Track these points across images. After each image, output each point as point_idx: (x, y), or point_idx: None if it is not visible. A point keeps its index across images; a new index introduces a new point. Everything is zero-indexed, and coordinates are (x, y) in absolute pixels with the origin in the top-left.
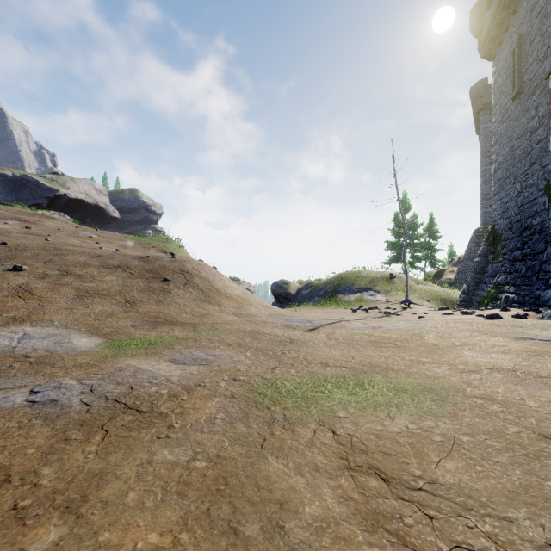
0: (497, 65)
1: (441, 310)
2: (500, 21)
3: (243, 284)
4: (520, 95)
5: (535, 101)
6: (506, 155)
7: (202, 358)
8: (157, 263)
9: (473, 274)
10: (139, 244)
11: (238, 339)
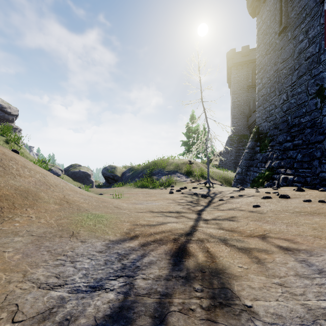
0: (261, 17)
1: (242, 190)
2: None
3: (82, 169)
4: (286, 29)
5: (303, 27)
6: (271, 76)
7: None
8: None
9: (244, 160)
10: None
11: None
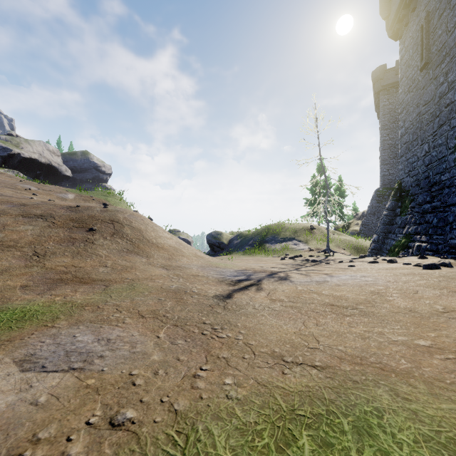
0: (403, 42)
1: (361, 258)
2: (408, 2)
3: (182, 235)
4: (428, 66)
5: (444, 68)
6: (413, 120)
7: (84, 349)
8: (85, 213)
9: (382, 225)
10: (80, 197)
11: (156, 304)
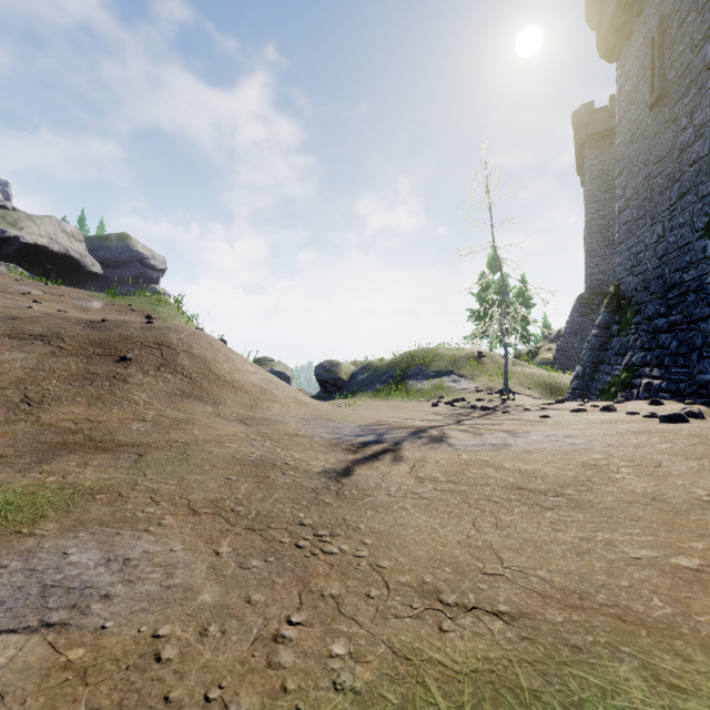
0: (623, 65)
1: (559, 403)
2: (631, 1)
3: (277, 366)
4: (662, 101)
5: (687, 105)
6: (638, 187)
7: (76, 582)
8: (115, 332)
9: (590, 351)
10: (112, 306)
11: (220, 488)
